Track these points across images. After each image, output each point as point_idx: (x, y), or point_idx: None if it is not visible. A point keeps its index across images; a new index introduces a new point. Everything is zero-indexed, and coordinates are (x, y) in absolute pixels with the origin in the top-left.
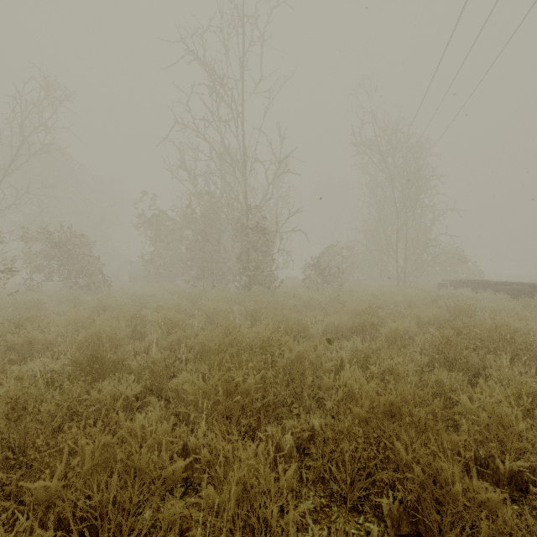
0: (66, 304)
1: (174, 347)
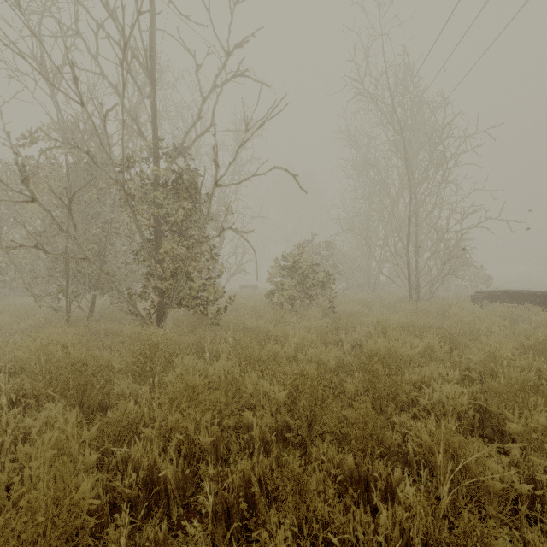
0: None
1: None
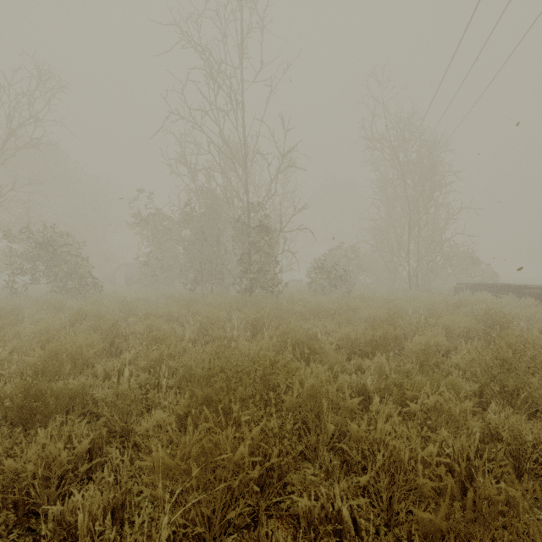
0: (47, 310)
1: (155, 368)
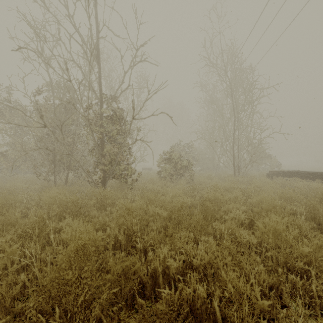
0: None
1: None
